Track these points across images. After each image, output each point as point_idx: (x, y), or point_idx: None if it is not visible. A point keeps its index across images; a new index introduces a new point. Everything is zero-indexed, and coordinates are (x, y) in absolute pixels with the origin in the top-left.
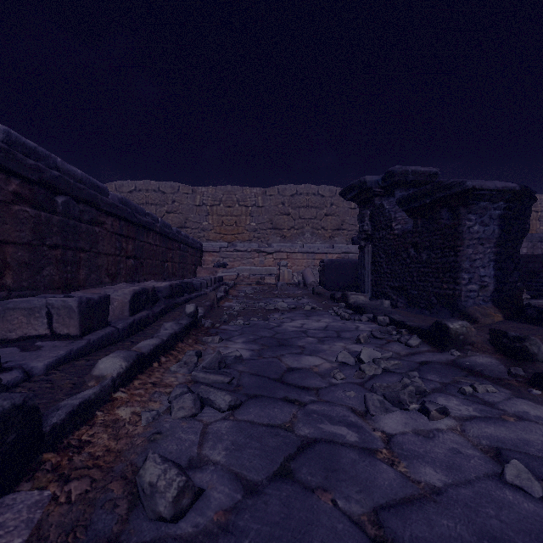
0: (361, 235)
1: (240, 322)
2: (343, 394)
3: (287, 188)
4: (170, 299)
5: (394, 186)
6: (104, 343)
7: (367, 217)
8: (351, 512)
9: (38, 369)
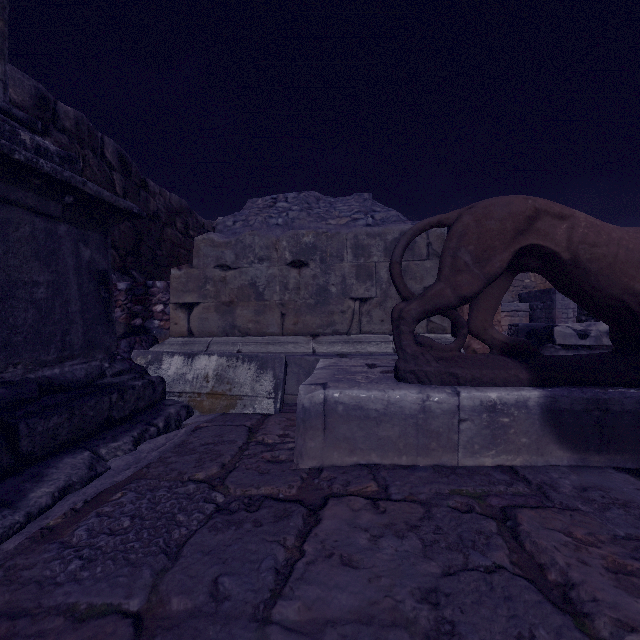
0: (583, 311)
1: None
2: None
3: None
4: None
5: None
6: None
7: None
8: None
9: None
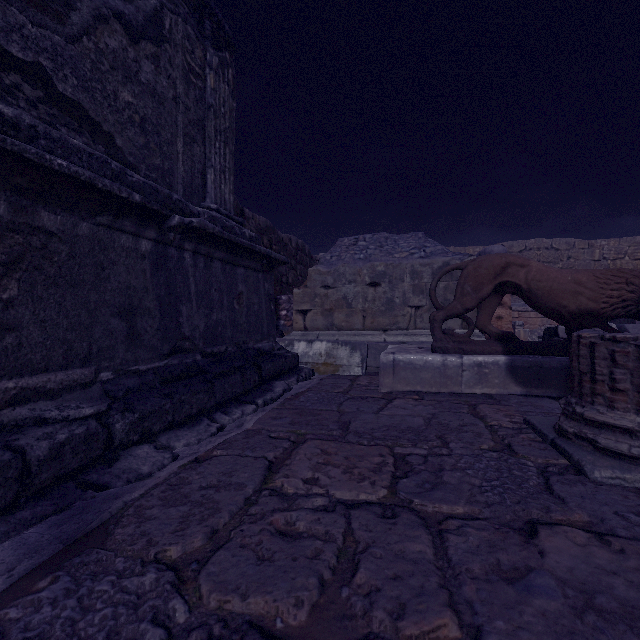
0: None
1: None
2: None
3: (514, 245)
4: None
5: None
6: None
7: None
8: None
9: None
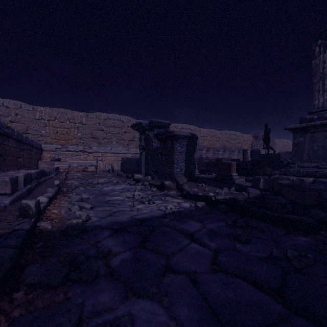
0: (140, 147)
1: (82, 189)
2: (127, 203)
3: (101, 115)
4: (37, 179)
5: (153, 127)
6: (21, 197)
7: (143, 139)
8: (126, 217)
9: (7, 204)
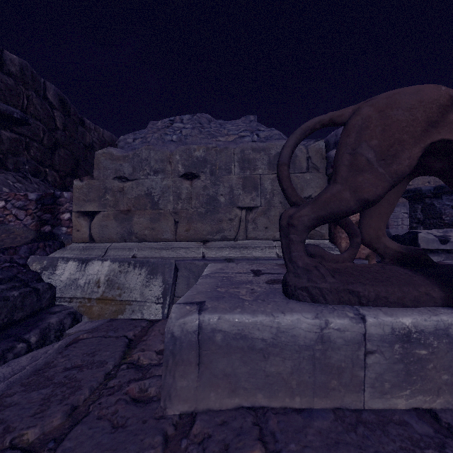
0: (414, 220)
1: None
2: None
3: None
4: None
5: (442, 193)
6: None
7: (419, 210)
8: None
9: None
